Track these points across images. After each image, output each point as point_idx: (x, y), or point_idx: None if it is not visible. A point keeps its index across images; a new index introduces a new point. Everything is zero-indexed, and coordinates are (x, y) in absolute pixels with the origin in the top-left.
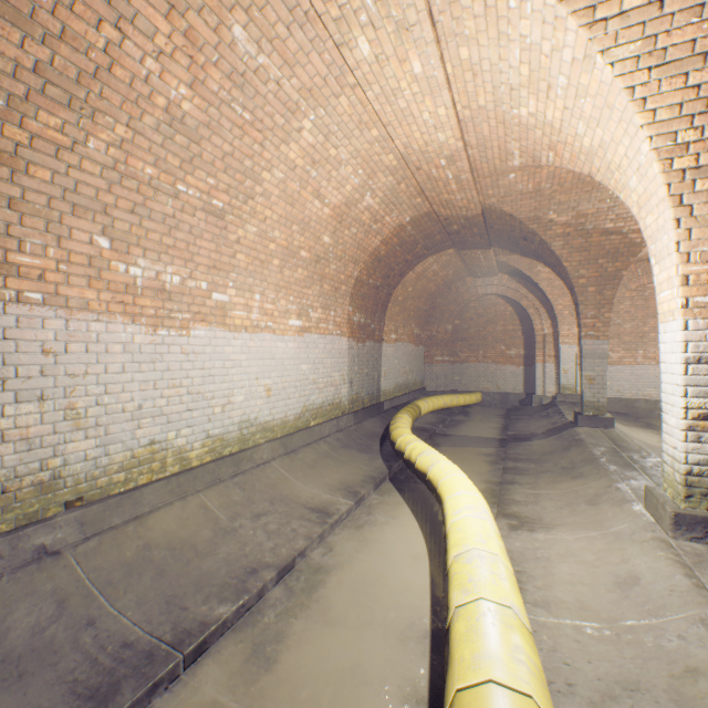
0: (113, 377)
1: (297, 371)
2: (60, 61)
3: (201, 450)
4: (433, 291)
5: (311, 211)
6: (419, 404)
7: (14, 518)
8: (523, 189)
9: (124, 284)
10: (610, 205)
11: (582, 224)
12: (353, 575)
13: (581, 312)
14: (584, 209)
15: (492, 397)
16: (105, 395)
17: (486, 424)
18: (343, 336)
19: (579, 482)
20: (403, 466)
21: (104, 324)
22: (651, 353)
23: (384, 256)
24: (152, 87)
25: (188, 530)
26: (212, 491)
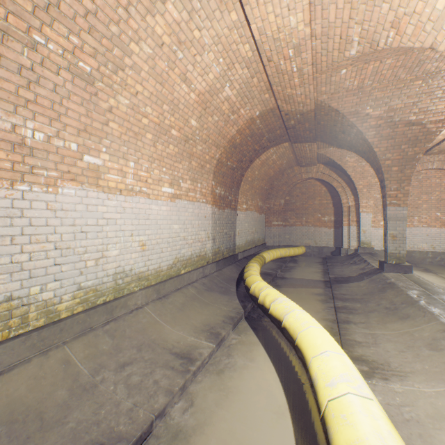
0: None
1: (169, 229)
2: None
3: (72, 302)
4: (271, 175)
5: (179, 94)
6: (264, 255)
7: None
8: (349, 86)
9: None
10: (415, 100)
11: (391, 116)
12: (213, 444)
13: (386, 186)
14: (394, 104)
15: (312, 250)
16: None
17: (311, 269)
18: (208, 204)
19: (409, 324)
20: (254, 305)
21: None
22: (423, 219)
23: (239, 144)
24: None
25: (40, 393)
26: (79, 342)
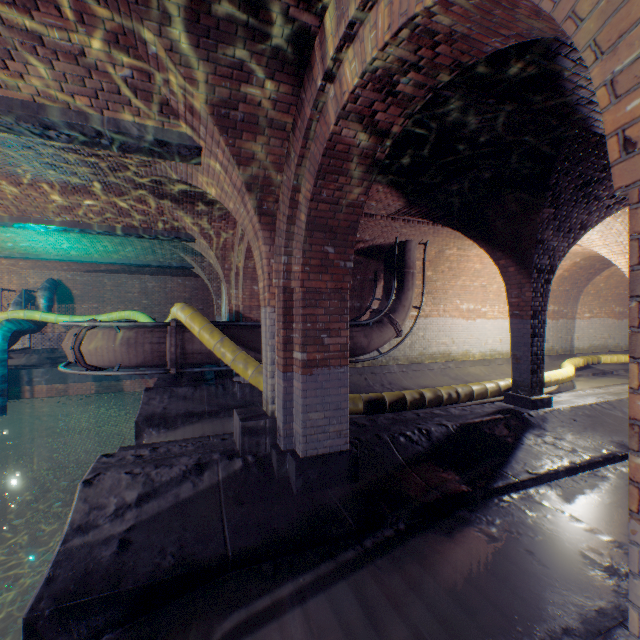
0: (459, 333)
1: None
2: (456, 272)
3: (478, 355)
4: None
5: None
6: (601, 356)
7: (444, 359)
8: None
9: (461, 310)
10: None
11: None
12: None
13: None
14: None
15: None
16: (457, 337)
17: None
18: None
19: None
20: None
21: (457, 320)
22: None
23: (567, 275)
24: (471, 268)
25: (477, 372)
26: (482, 367)
